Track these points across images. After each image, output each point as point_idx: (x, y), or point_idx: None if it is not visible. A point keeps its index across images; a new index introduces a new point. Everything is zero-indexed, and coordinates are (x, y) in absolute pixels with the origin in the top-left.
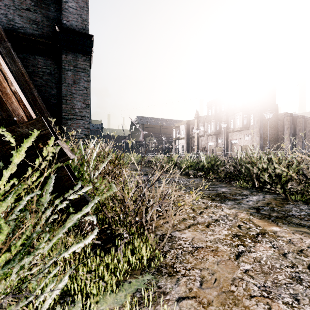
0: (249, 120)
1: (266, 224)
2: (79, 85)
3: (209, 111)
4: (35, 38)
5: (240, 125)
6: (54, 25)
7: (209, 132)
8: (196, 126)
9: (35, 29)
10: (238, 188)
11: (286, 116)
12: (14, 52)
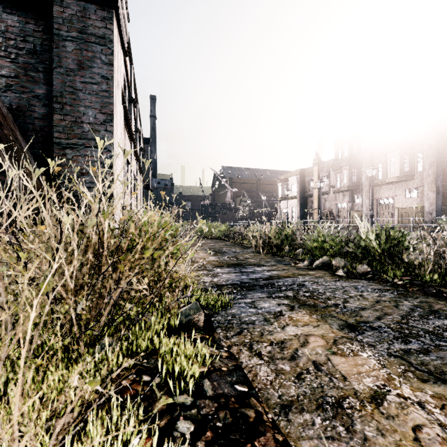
0: (413, 163)
1: None
2: (91, 73)
3: (337, 152)
4: None
5: (398, 173)
6: None
7: (337, 187)
8: (316, 178)
9: None
10: None
11: None
12: None
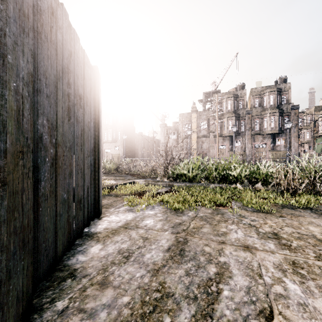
0: (117, 135)
1: None
2: None
3: None
4: None
5: (112, 139)
6: None
7: None
8: None
9: None
10: None
11: (139, 135)
12: None
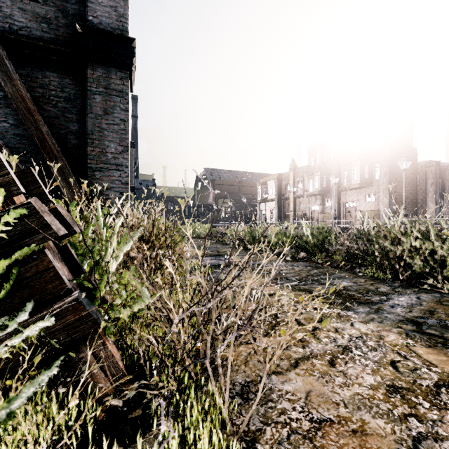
0: (372, 172)
1: (446, 361)
2: (113, 117)
3: (311, 159)
4: (45, 43)
5: (359, 180)
6: (74, 24)
7: (311, 191)
8: (292, 182)
9: (45, 31)
10: (369, 281)
11: (429, 165)
12: (10, 64)
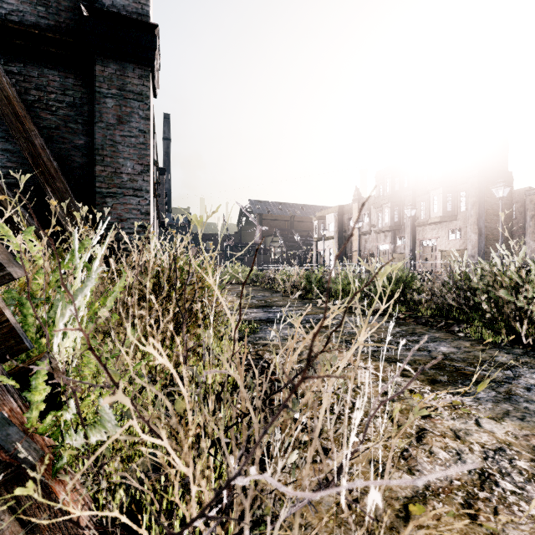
0: (456, 203)
1: None
2: (130, 127)
3: (379, 187)
4: (41, 30)
5: (440, 213)
6: (79, 7)
7: (379, 227)
8: (355, 216)
9: (41, 16)
10: (476, 345)
11: (528, 193)
12: None
